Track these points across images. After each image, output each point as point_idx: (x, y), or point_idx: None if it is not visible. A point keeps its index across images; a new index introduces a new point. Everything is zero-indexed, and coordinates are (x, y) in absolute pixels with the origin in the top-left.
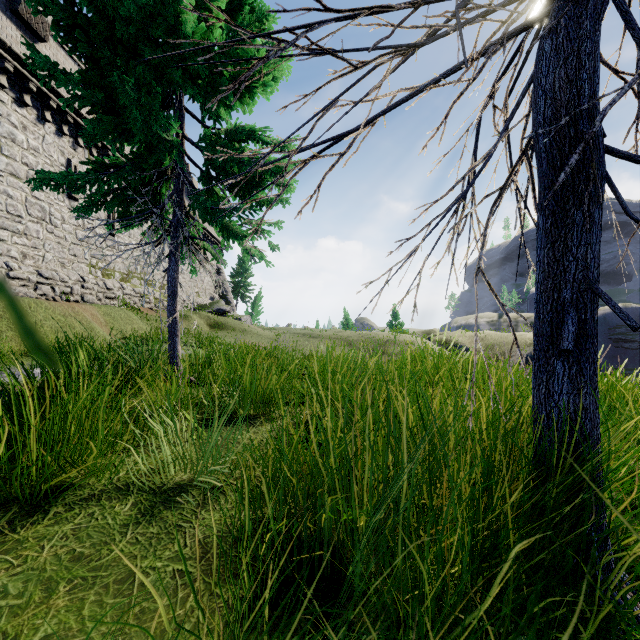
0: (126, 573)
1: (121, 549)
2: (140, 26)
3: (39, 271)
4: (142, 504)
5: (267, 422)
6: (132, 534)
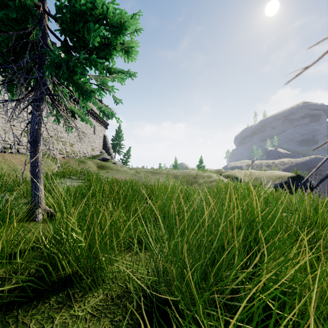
0: None
1: None
2: None
3: None
4: None
5: (91, 291)
6: None
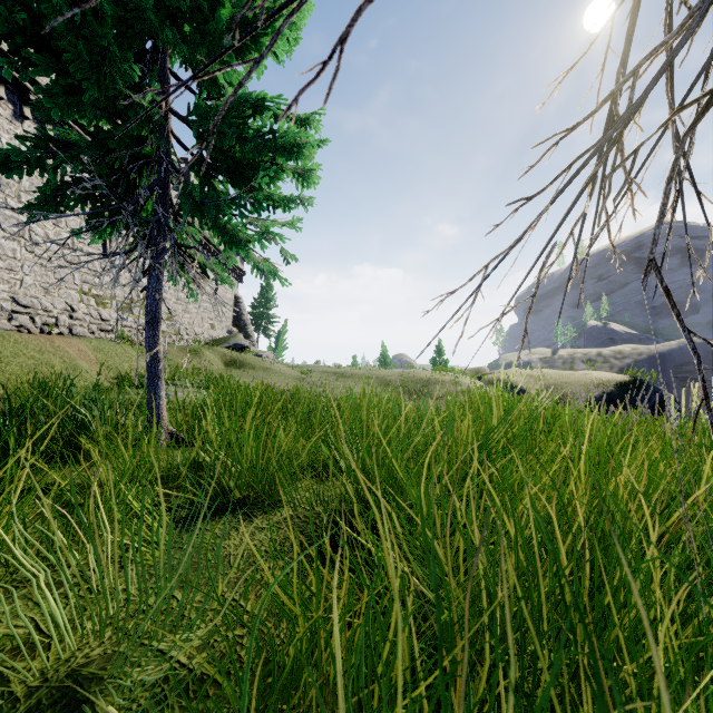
0: None
1: None
2: None
3: (15, 298)
4: None
5: (272, 511)
6: None
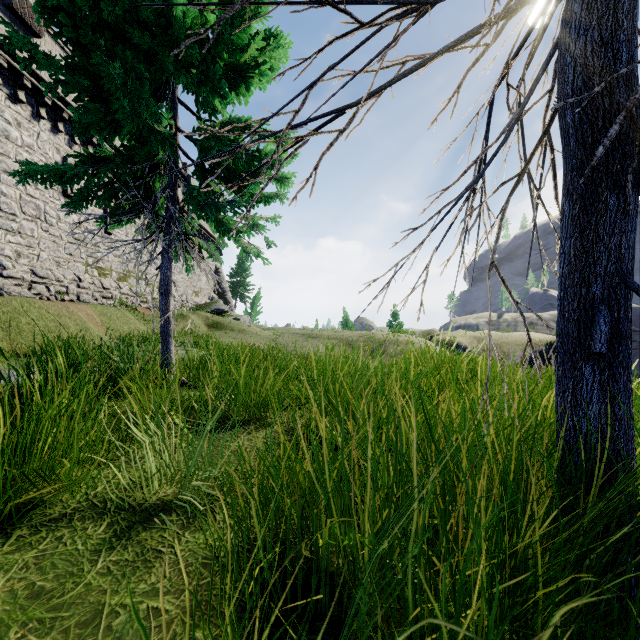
0: (92, 613)
1: (89, 582)
2: (128, 8)
3: (34, 270)
4: (119, 525)
5: (262, 428)
6: (104, 562)
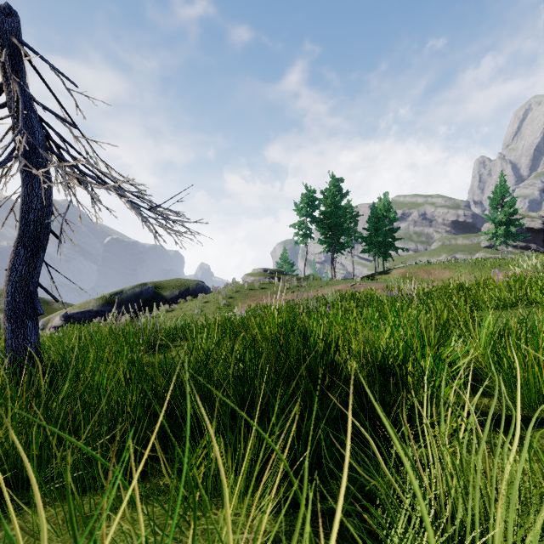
0: None
1: None
2: None
3: None
4: None
5: None
6: None
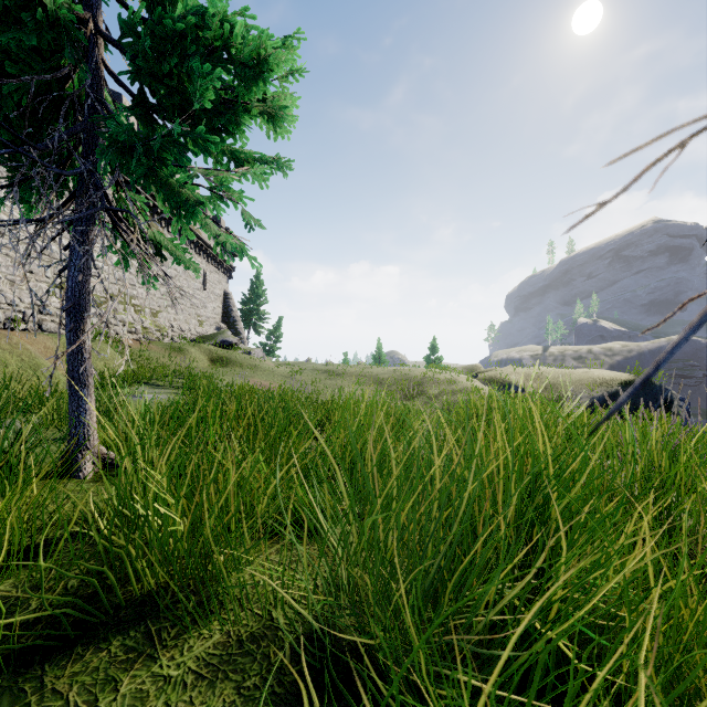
0: None
1: None
2: None
3: None
4: None
5: (196, 626)
6: None
